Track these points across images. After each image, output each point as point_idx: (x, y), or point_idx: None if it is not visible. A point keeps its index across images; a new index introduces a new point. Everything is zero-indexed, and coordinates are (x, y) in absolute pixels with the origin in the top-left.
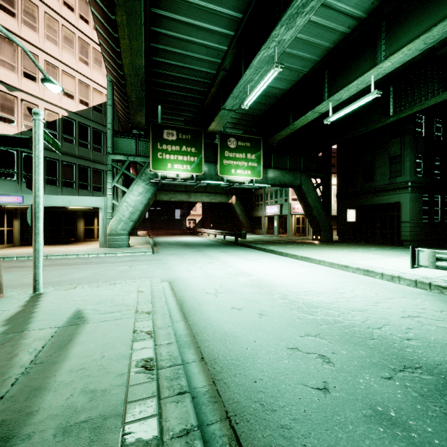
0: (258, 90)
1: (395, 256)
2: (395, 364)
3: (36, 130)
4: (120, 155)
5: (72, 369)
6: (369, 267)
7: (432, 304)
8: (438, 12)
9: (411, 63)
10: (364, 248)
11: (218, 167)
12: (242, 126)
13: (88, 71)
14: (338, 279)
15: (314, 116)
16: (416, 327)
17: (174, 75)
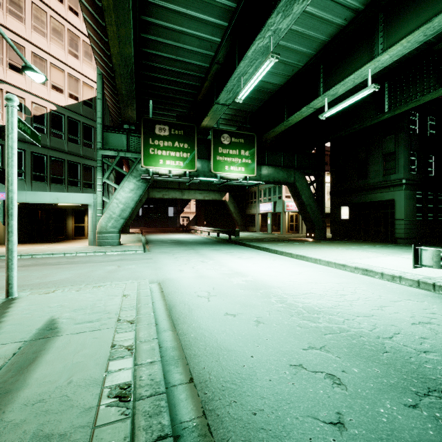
0: (253, 82)
1: (392, 254)
2: (417, 386)
3: (9, 118)
4: (110, 150)
5: (27, 402)
6: (367, 266)
7: (441, 307)
8: (439, 2)
9: (406, 59)
10: (359, 246)
11: (212, 163)
12: (235, 122)
13: (78, 65)
14: (337, 280)
15: (309, 111)
16: (430, 337)
17: (166, 68)
